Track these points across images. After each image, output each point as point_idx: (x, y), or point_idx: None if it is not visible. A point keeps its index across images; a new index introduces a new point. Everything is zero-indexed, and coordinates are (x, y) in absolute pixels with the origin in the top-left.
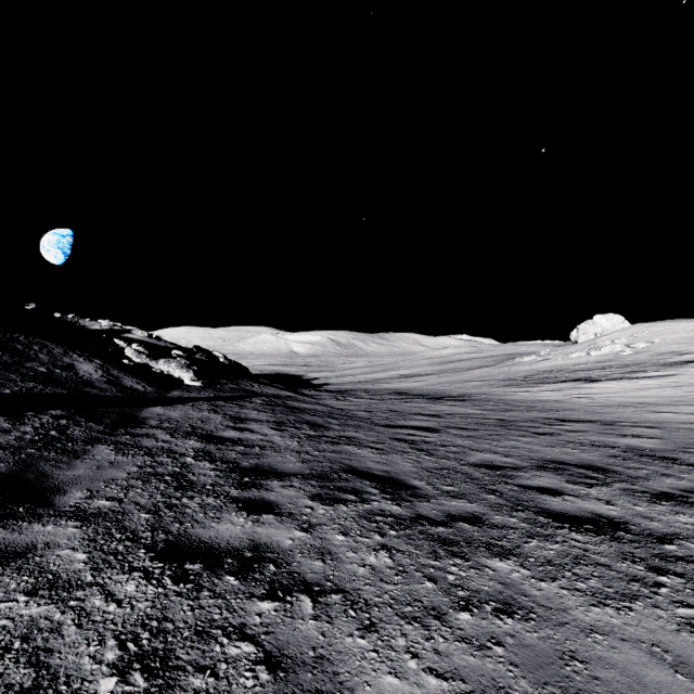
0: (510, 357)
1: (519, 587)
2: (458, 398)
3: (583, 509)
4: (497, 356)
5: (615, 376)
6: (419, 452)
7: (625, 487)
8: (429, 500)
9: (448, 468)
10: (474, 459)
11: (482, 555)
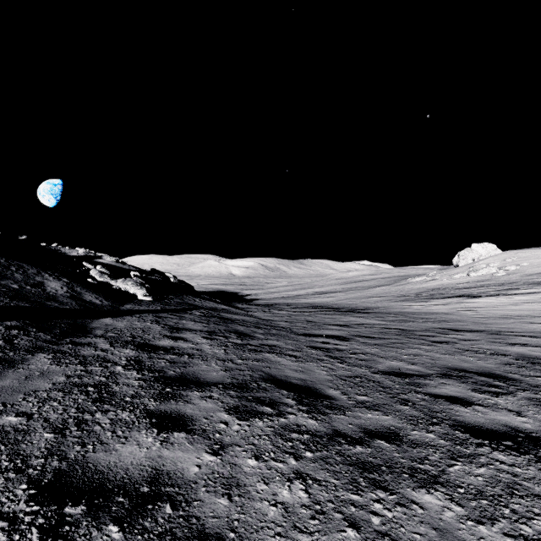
0: (403, 278)
1: (457, 534)
2: (363, 311)
3: (497, 421)
4: (392, 277)
5: (493, 293)
6: (332, 360)
7: (529, 396)
8: (345, 412)
9: (360, 376)
10: (383, 366)
11: (406, 485)
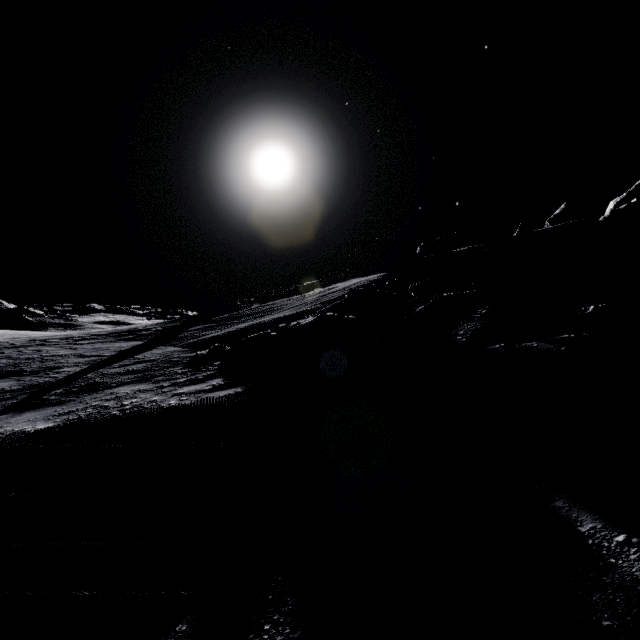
0: None
1: None
2: None
3: None
4: None
5: None
6: None
7: None
8: None
9: None
10: None
11: None
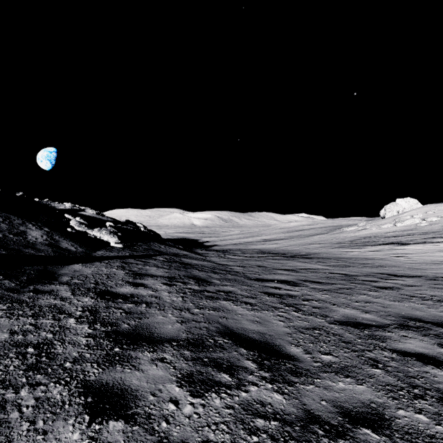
0: (337, 227)
1: None
2: (306, 256)
3: None
4: (327, 227)
5: (420, 241)
6: (287, 308)
7: None
8: (313, 380)
9: (318, 328)
10: (337, 315)
11: None
